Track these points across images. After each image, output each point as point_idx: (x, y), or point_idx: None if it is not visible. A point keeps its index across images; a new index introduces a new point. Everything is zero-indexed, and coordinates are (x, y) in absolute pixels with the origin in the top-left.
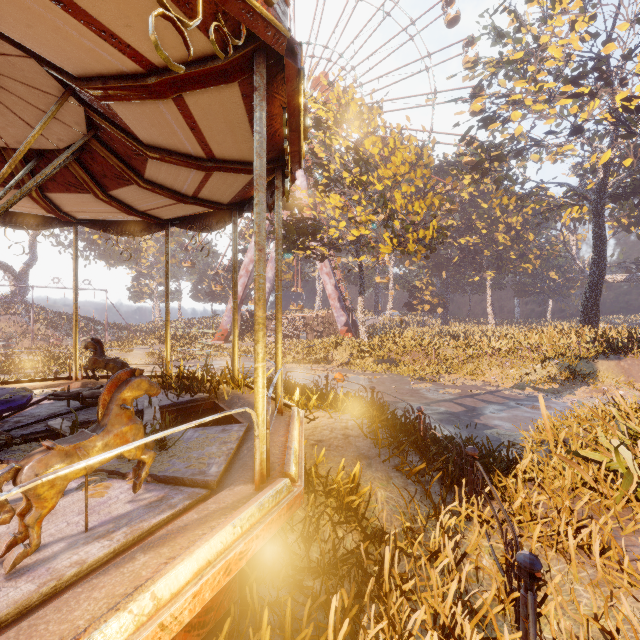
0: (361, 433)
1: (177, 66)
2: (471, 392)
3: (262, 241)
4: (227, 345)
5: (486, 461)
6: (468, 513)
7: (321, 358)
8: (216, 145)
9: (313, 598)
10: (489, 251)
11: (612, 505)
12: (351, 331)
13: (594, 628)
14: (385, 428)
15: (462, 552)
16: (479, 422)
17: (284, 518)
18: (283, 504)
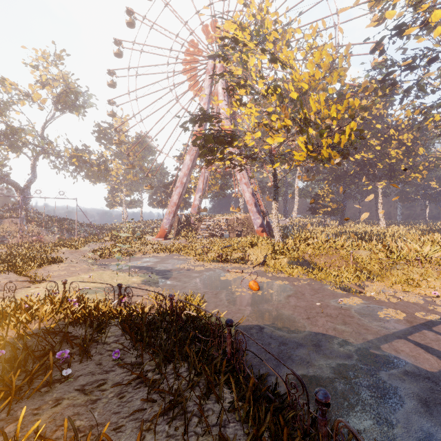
0: None
1: None
2: (421, 317)
3: None
4: (164, 242)
5: None
6: None
7: (238, 258)
8: None
9: None
10: (382, 164)
11: None
12: (265, 231)
13: None
14: None
15: None
16: None
17: None
18: None
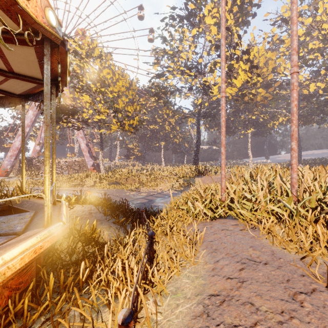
0: (98, 211)
1: (10, 49)
2: (151, 194)
3: (48, 121)
4: (8, 179)
5: (149, 214)
6: (140, 232)
7: (78, 184)
8: (16, 67)
9: (73, 271)
10: (162, 133)
11: (184, 220)
12: (96, 169)
13: (170, 251)
14: (110, 208)
15: (136, 245)
16: (153, 205)
17: (60, 236)
18: (59, 230)
